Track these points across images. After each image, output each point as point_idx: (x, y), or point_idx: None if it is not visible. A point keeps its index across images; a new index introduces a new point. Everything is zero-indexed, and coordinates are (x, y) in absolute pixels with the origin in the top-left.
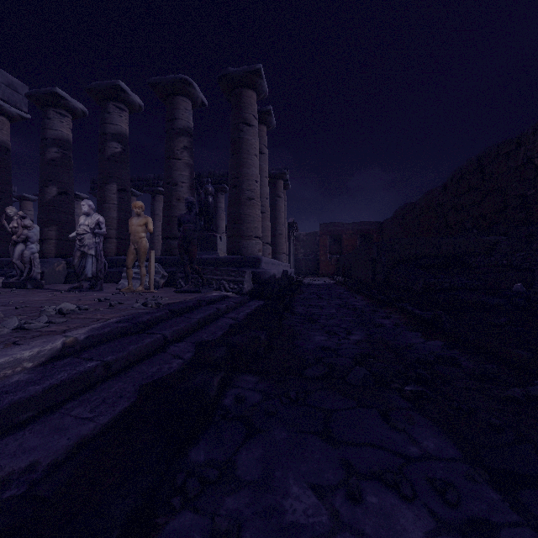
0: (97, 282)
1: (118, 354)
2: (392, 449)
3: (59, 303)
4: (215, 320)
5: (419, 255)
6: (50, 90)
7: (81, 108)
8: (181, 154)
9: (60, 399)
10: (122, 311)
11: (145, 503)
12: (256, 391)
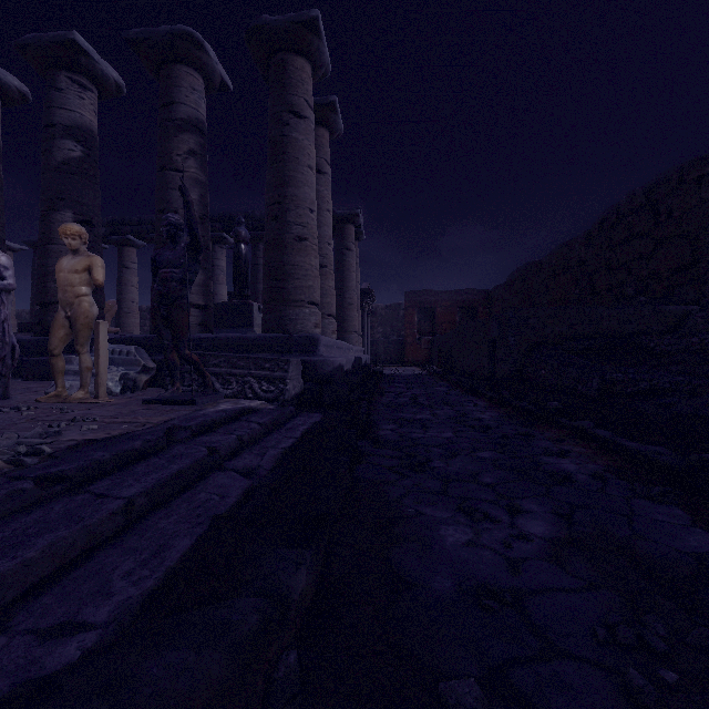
0: None
1: None
2: None
3: None
4: (195, 485)
5: (566, 334)
6: None
7: (17, 86)
8: (183, 162)
9: None
10: None
11: None
12: None
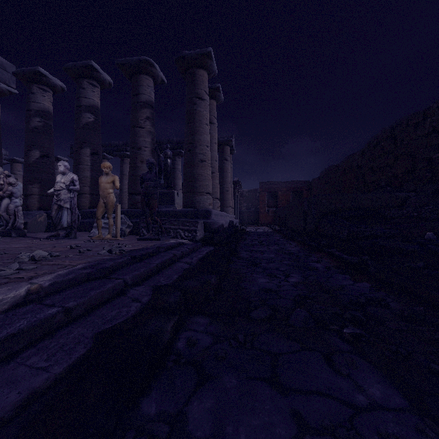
0: (71, 231)
1: (80, 299)
2: (339, 397)
3: (35, 249)
4: (172, 265)
5: (342, 208)
6: (34, 69)
7: (60, 85)
8: (144, 123)
9: (17, 348)
10: (89, 257)
11: None
12: (207, 333)
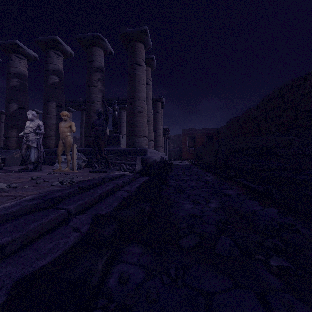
0: (38, 165)
1: (16, 234)
2: None
3: (1, 181)
4: (114, 193)
5: (244, 147)
6: (12, 41)
7: (33, 54)
8: (96, 83)
9: None
10: (41, 188)
11: None
12: (140, 266)
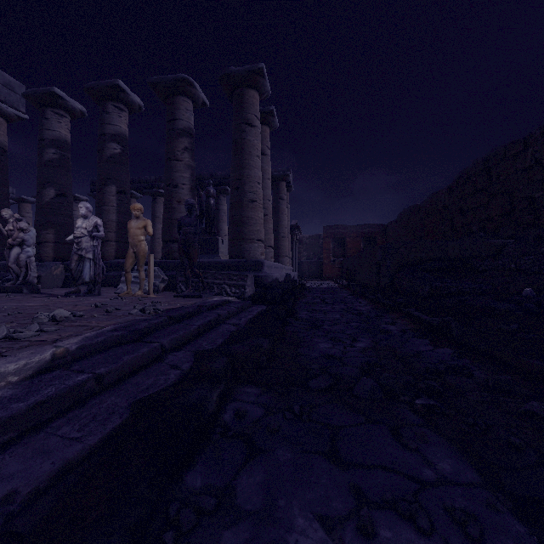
0: (94, 287)
1: (112, 365)
2: (405, 472)
3: (54, 308)
4: (216, 327)
5: (424, 258)
6: (48, 89)
7: (80, 109)
8: (181, 155)
9: (46, 417)
10: (118, 318)
11: (132, 540)
12: (258, 405)
